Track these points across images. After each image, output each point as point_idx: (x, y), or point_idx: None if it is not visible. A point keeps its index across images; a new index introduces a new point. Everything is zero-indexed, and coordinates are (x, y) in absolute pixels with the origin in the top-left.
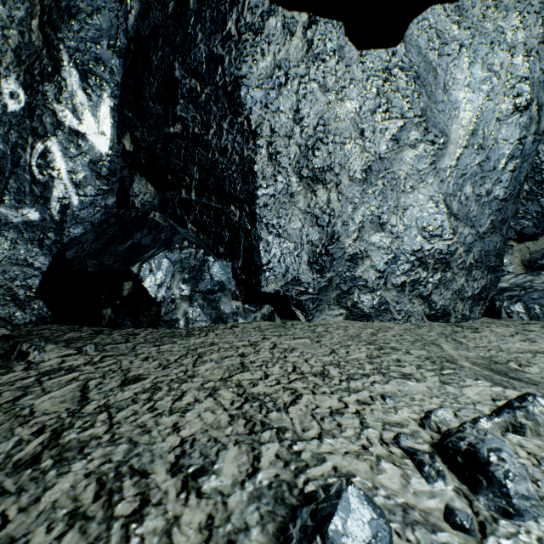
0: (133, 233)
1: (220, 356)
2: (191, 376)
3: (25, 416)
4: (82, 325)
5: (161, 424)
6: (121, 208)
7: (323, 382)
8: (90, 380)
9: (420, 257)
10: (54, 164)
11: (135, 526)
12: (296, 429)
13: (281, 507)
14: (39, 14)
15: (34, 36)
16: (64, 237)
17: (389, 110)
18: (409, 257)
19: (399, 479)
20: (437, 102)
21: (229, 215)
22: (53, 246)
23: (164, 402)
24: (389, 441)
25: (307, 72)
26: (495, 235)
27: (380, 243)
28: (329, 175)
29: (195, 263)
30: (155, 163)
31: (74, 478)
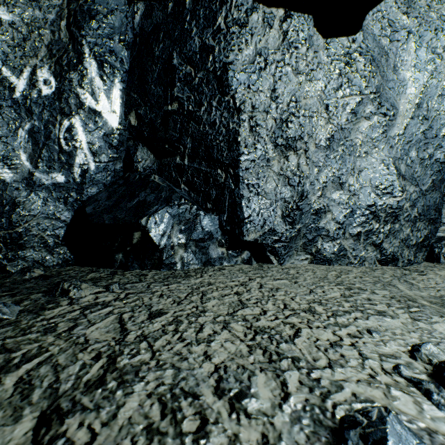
0: (139, 192)
1: (220, 294)
2: (203, 311)
3: (82, 343)
4: (98, 266)
5: (194, 352)
6: (126, 172)
7: (314, 318)
8: (123, 313)
9: (373, 211)
10: (77, 137)
11: (204, 442)
12: (307, 359)
13: (321, 428)
14: (66, 17)
15: (62, 34)
16: (83, 196)
17: (350, 88)
18: (364, 212)
19: (413, 406)
20: (388, 80)
21: (216, 177)
22: (74, 203)
23: (189, 333)
24: (390, 371)
25: (282, 58)
26: (435, 192)
27: (339, 199)
28: (299, 143)
29: (190, 217)
30: (155, 135)
31: (139, 398)
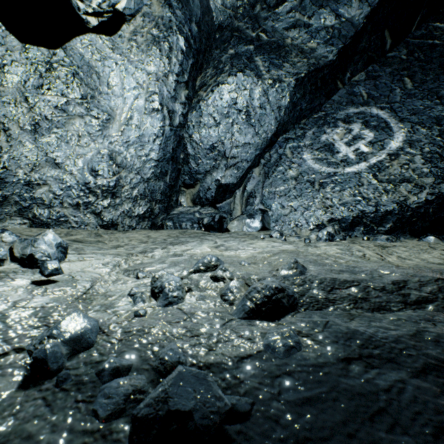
0: None
1: None
2: None
3: None
4: None
5: None
6: None
7: None
8: None
9: (90, 188)
10: None
11: None
12: None
13: None
14: None
15: None
16: None
17: (52, 89)
18: (82, 187)
19: None
20: (103, 93)
21: None
22: None
23: None
24: None
25: None
26: (159, 181)
27: (58, 176)
28: None
29: None
30: None
31: None
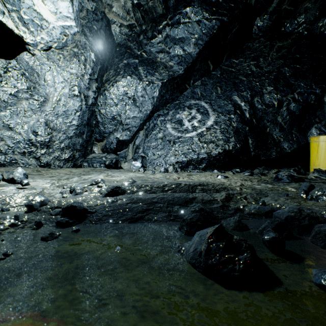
0: None
1: None
2: None
3: None
4: None
5: None
6: None
7: None
8: None
9: (32, 142)
10: None
11: None
12: None
13: None
14: None
15: None
16: None
17: (8, 83)
18: (27, 142)
19: None
20: (41, 85)
21: None
22: None
23: None
24: None
25: None
26: (79, 138)
27: (11, 135)
28: None
29: None
30: None
31: None
